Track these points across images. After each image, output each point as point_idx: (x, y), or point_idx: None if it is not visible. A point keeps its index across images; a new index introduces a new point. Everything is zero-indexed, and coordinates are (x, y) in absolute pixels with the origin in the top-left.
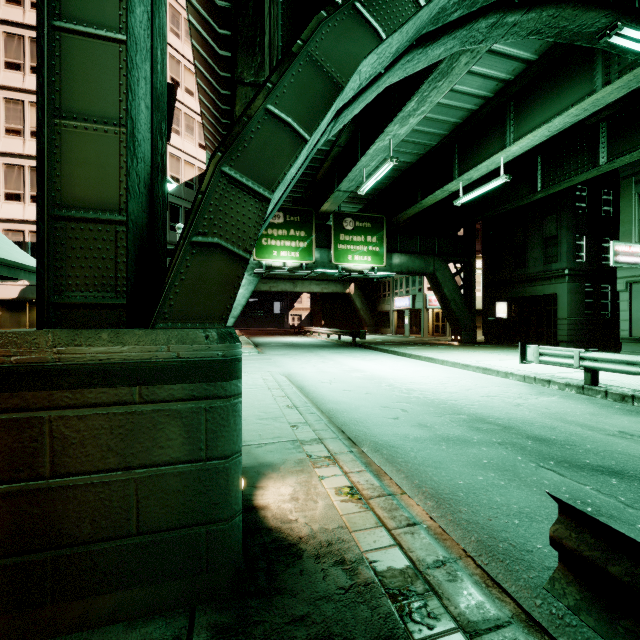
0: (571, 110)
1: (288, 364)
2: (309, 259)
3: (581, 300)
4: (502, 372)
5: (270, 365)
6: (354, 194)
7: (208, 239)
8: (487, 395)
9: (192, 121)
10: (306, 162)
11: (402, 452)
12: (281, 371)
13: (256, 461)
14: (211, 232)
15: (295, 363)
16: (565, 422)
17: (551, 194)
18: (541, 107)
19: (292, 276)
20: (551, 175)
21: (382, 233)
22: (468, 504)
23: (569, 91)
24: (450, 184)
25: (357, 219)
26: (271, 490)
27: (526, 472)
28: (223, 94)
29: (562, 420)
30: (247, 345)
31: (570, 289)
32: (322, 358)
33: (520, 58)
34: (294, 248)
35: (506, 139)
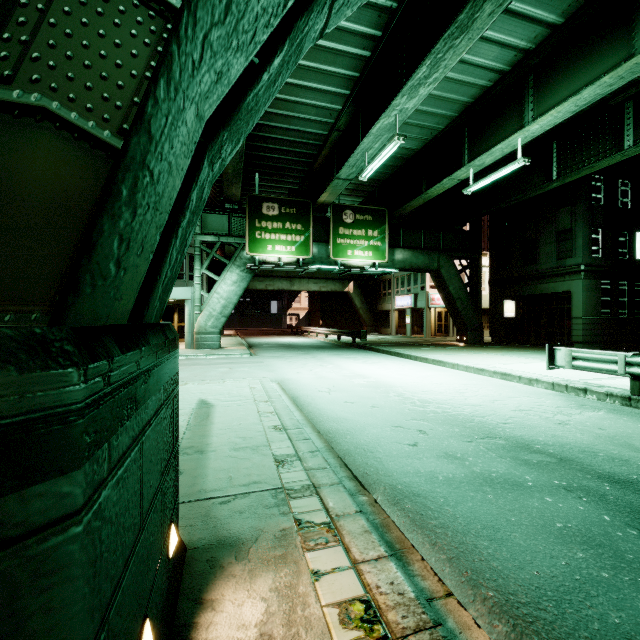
0: (605, 78)
1: (282, 368)
2: (306, 254)
3: (597, 298)
4: (525, 378)
5: (261, 369)
6: (354, 186)
7: (14, 94)
8: (519, 409)
9: None
10: (290, 53)
11: (433, 506)
12: (273, 377)
13: (214, 534)
14: (23, 77)
15: (290, 367)
16: (636, 450)
17: (565, 185)
18: (566, 79)
19: (289, 274)
20: (568, 162)
21: (384, 227)
22: (571, 634)
23: (601, 58)
24: (459, 171)
25: (357, 212)
26: (226, 611)
27: (632, 549)
28: None
29: (630, 447)
30: (240, 346)
31: (586, 286)
32: (320, 361)
33: (544, 21)
34: (290, 242)
35: (524, 118)
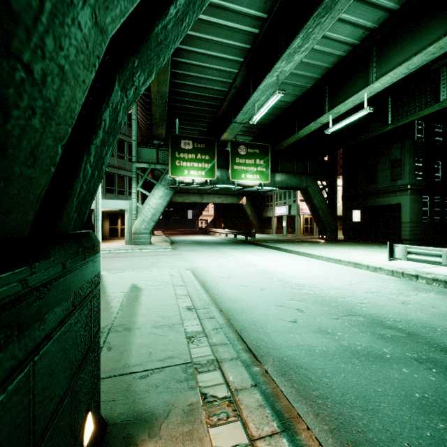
0: (429, 48)
1: (194, 259)
2: (212, 177)
3: (419, 208)
4: (371, 267)
5: (179, 260)
6: (246, 128)
7: None
8: (370, 291)
9: None
10: None
11: (313, 378)
12: (188, 266)
13: (132, 409)
14: None
15: (200, 258)
16: None
17: (396, 127)
18: (400, 49)
19: (200, 191)
20: (399, 111)
21: (268, 157)
22: None
23: (426, 34)
24: (322, 117)
25: (249, 146)
26: None
27: None
28: None
29: None
30: (165, 242)
31: (411, 200)
32: (222, 253)
33: (385, 7)
34: (200, 168)
35: (369, 78)
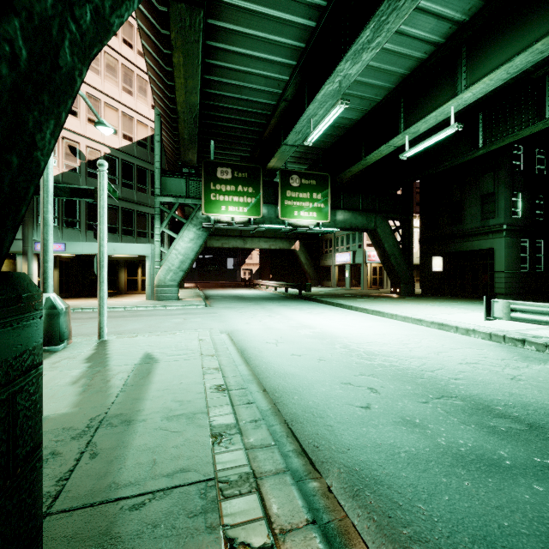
0: (537, 45)
1: (233, 319)
2: (257, 214)
3: (517, 254)
4: (462, 328)
5: (213, 320)
6: (300, 154)
7: None
8: (465, 361)
9: (145, 83)
10: None
11: (402, 502)
12: (223, 327)
13: None
14: None
15: (240, 317)
16: None
17: (488, 153)
18: (498, 48)
19: (242, 234)
20: (493, 131)
21: (327, 190)
22: None
23: (533, 27)
24: (396, 138)
25: (303, 176)
26: None
27: None
28: (164, 35)
29: None
30: (197, 298)
31: (507, 244)
32: (269, 311)
33: None
34: (242, 203)
35: (457, 87)
